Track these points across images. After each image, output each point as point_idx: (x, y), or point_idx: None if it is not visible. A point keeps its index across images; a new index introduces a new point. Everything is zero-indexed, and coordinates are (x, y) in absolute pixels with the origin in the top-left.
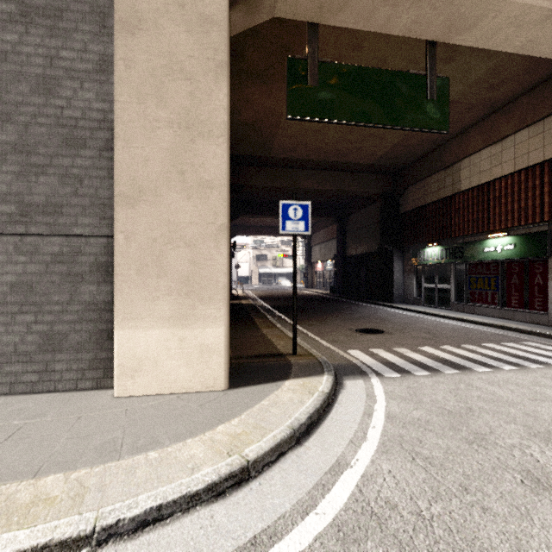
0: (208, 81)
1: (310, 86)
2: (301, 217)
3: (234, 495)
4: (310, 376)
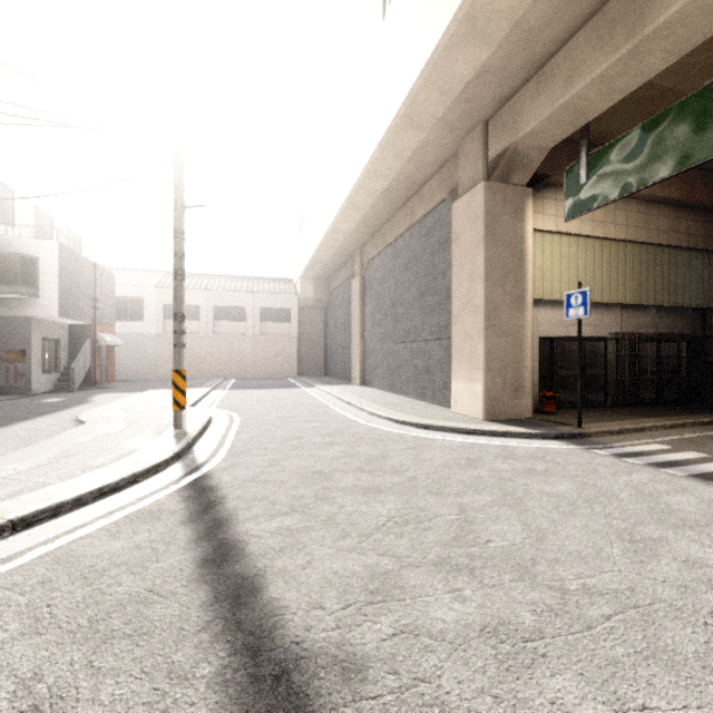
0: (476, 251)
1: (582, 184)
2: (580, 303)
3: (419, 429)
4: (533, 430)
